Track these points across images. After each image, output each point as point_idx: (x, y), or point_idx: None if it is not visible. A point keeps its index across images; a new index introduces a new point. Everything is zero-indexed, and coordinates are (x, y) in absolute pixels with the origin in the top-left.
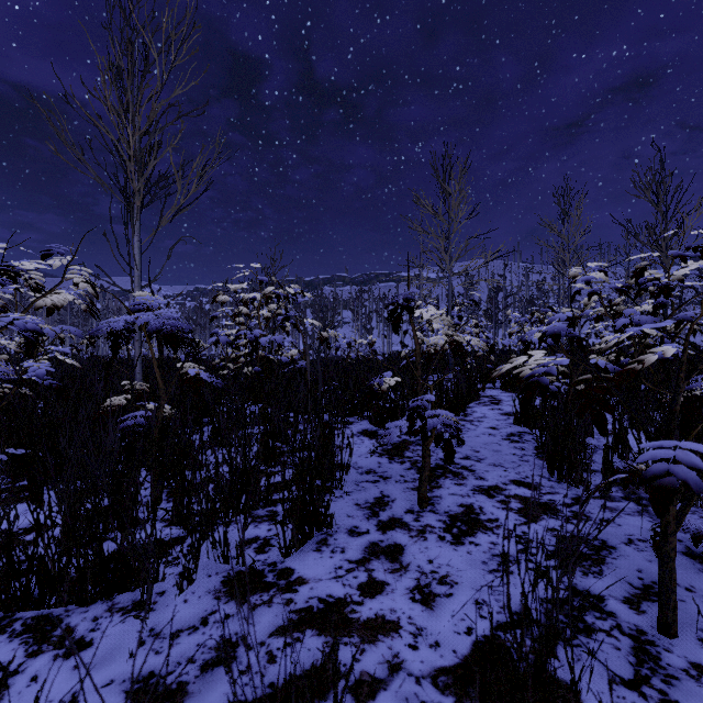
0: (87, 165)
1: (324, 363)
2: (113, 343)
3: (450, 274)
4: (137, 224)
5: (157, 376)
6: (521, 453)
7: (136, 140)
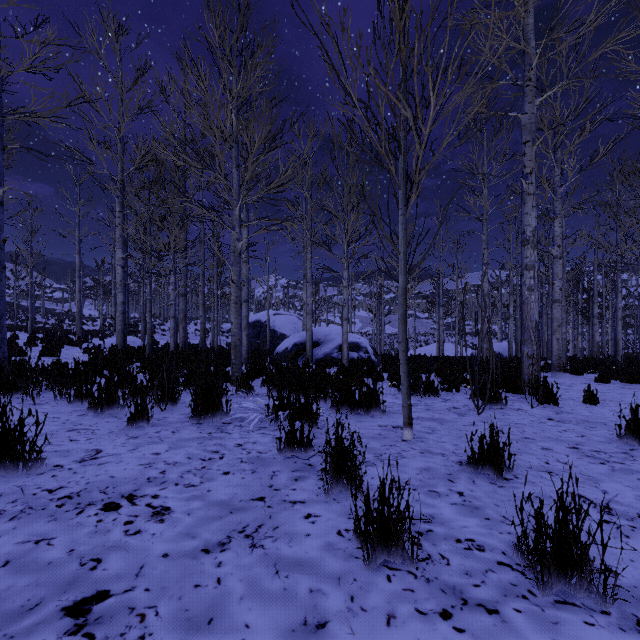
0: None
1: None
2: None
3: None
4: None
5: None
6: None
7: None
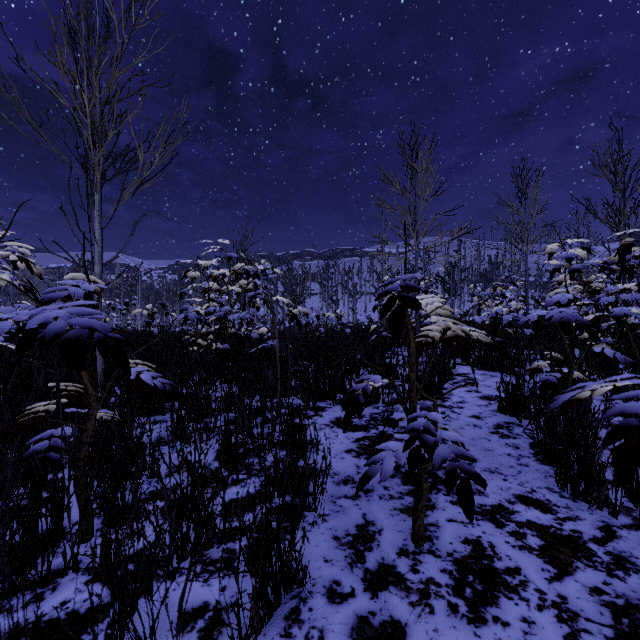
0: (43, 135)
1: (294, 335)
2: (20, 342)
3: (417, 250)
4: (98, 198)
5: (85, 380)
6: (516, 453)
7: (97, 109)
